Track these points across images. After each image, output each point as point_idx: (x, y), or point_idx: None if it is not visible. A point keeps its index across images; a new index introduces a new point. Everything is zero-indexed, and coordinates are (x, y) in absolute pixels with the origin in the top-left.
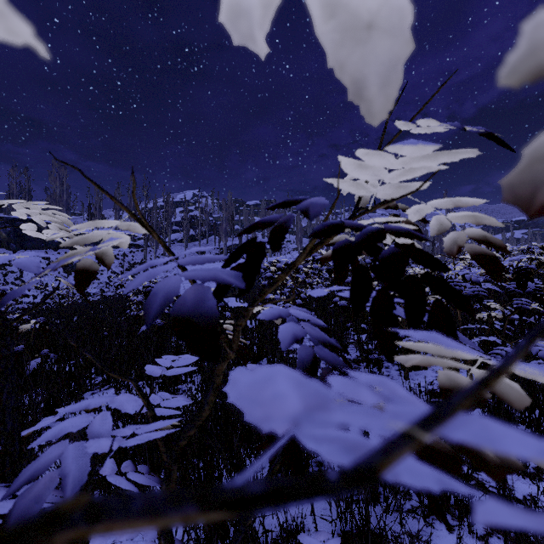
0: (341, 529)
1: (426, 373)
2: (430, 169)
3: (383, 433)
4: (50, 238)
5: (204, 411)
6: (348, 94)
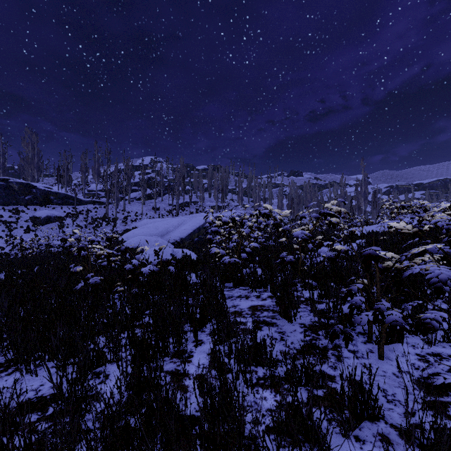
0: None
1: (401, 348)
2: None
3: None
4: None
5: None
6: None
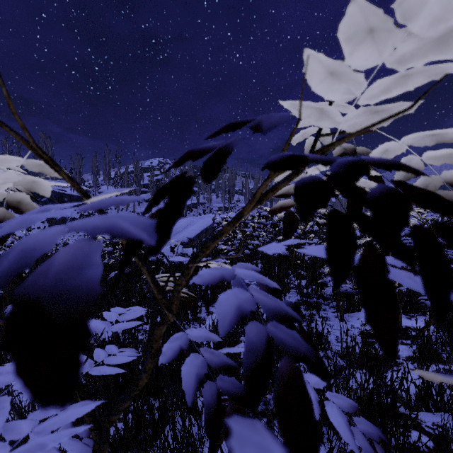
0: None
1: (359, 315)
2: (432, 75)
3: None
4: None
5: (141, 380)
6: None
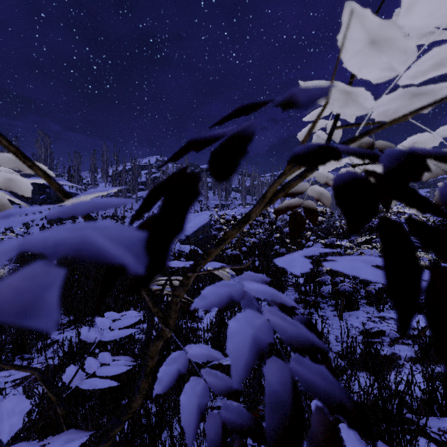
0: None
1: (358, 314)
2: None
3: None
4: None
5: (134, 401)
6: None
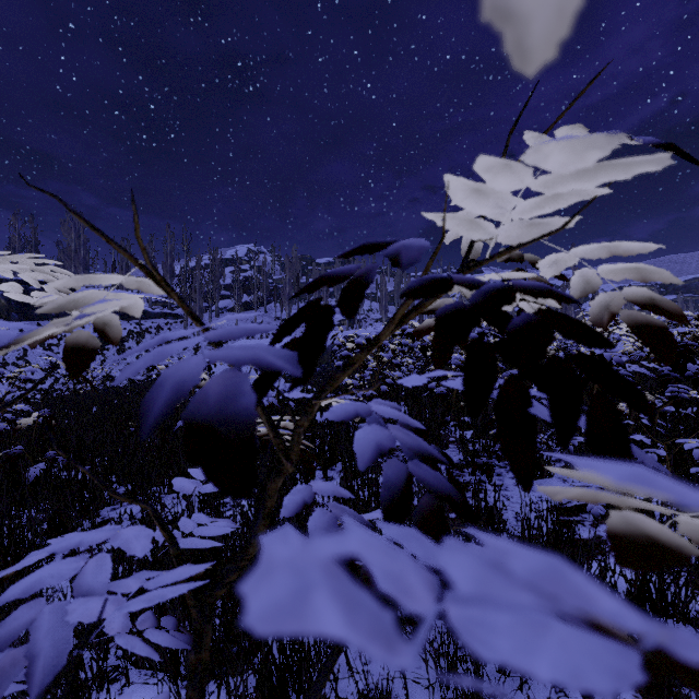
0: (441, 696)
1: (550, 482)
2: (583, 196)
3: (560, 678)
4: (40, 303)
5: (251, 547)
6: (484, 7)
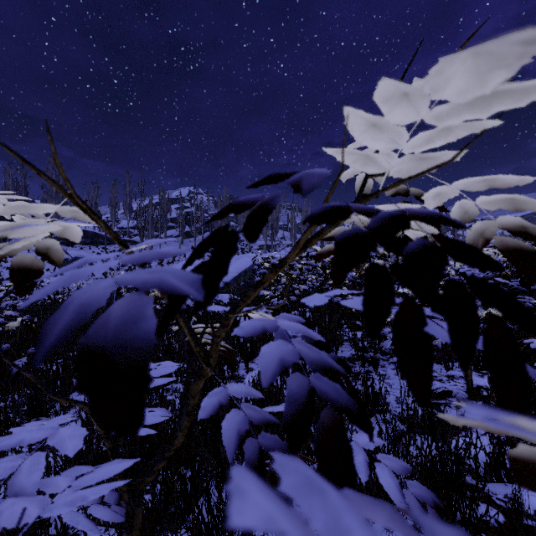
0: None
1: None
2: (472, 129)
3: None
4: None
5: (176, 439)
6: None
